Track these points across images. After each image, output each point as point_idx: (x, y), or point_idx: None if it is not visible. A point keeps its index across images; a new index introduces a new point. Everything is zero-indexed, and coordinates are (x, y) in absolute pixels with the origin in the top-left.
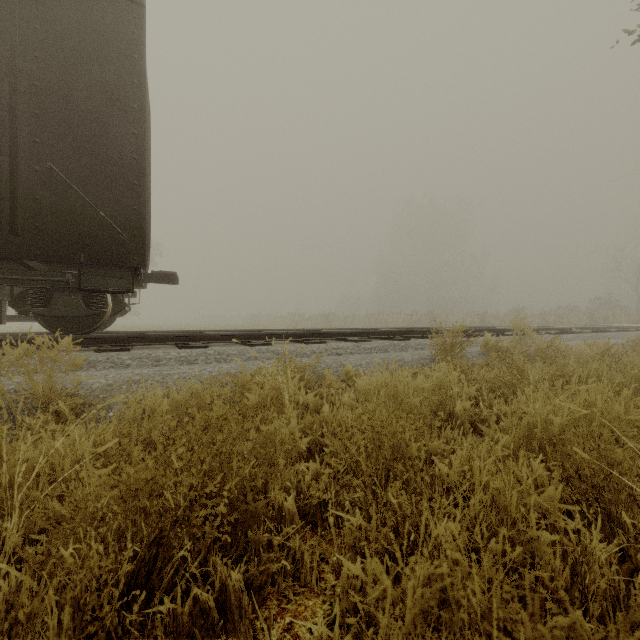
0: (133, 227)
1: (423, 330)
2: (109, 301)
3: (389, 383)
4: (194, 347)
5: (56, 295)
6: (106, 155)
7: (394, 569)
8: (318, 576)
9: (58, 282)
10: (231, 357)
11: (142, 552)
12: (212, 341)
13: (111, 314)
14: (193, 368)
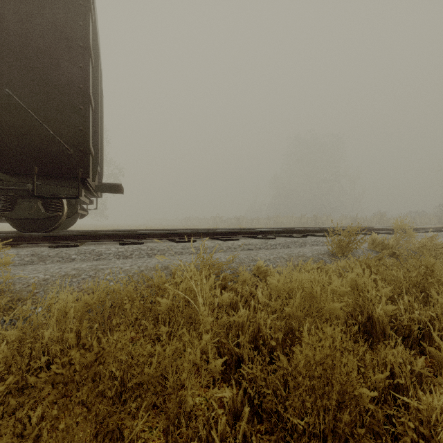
0: (79, 144)
1: (316, 229)
2: (65, 206)
3: (305, 285)
4: (131, 243)
5: (19, 201)
6: (56, 84)
7: None
8: None
9: (21, 190)
10: (160, 252)
11: None
12: (147, 238)
13: (66, 216)
14: (125, 262)
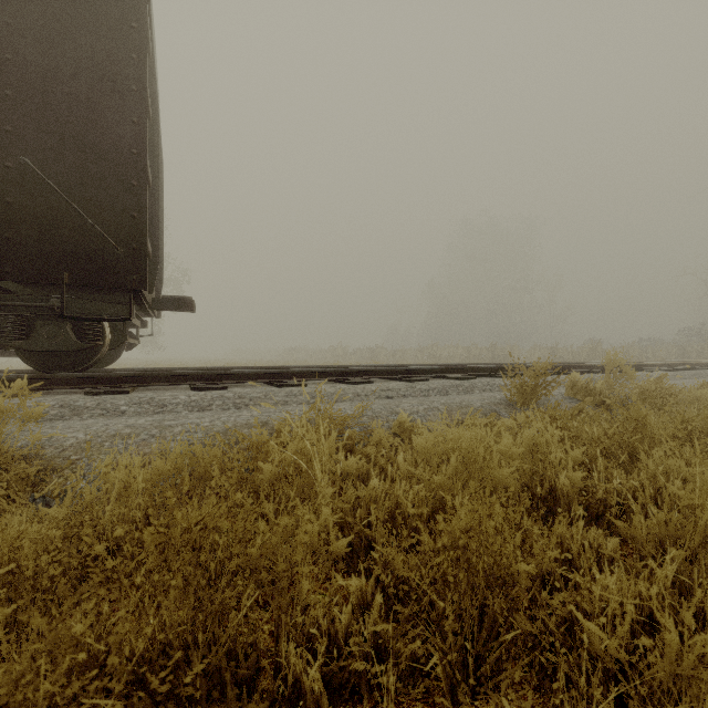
0: (131, 239)
1: (490, 367)
2: (107, 332)
3: (463, 445)
4: (209, 388)
5: (38, 324)
6: (97, 148)
7: None
8: None
9: (41, 308)
10: (254, 401)
11: None
12: (233, 381)
13: (109, 348)
14: (203, 417)
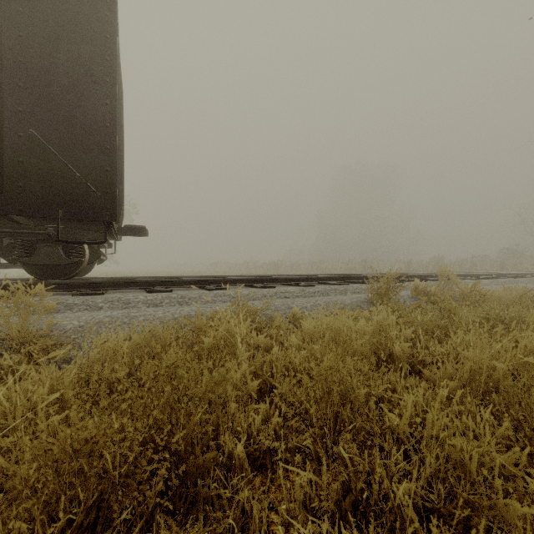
0: (106, 186)
1: (359, 276)
2: (86, 251)
3: (333, 326)
4: (160, 291)
5: (39, 246)
6: (82, 123)
7: (347, 531)
8: (267, 532)
9: (41, 234)
10: (192, 300)
11: (79, 518)
12: (176, 286)
13: (88, 262)
14: (157, 310)
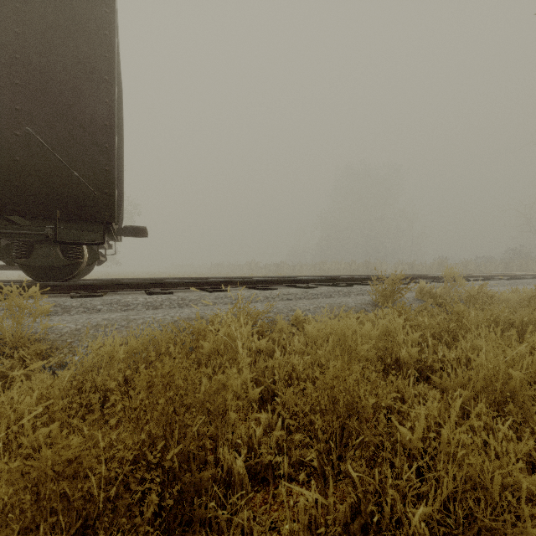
0: (104, 186)
1: (363, 277)
2: (85, 252)
3: (338, 330)
4: (160, 293)
5: (37, 247)
6: (80, 121)
7: None
8: None
9: (39, 235)
10: (192, 302)
11: None
12: (177, 287)
13: (87, 264)
14: (157, 313)
